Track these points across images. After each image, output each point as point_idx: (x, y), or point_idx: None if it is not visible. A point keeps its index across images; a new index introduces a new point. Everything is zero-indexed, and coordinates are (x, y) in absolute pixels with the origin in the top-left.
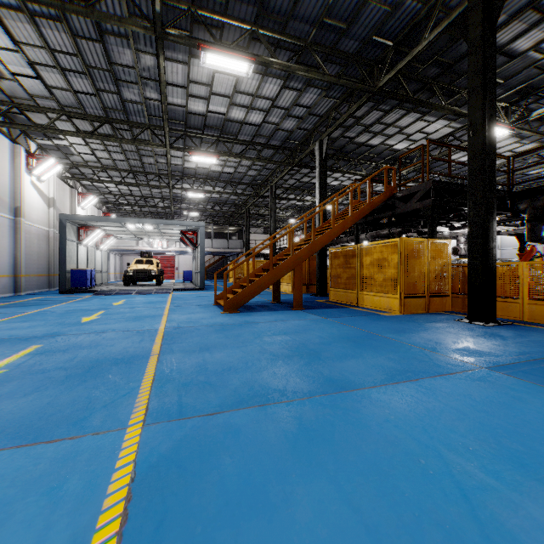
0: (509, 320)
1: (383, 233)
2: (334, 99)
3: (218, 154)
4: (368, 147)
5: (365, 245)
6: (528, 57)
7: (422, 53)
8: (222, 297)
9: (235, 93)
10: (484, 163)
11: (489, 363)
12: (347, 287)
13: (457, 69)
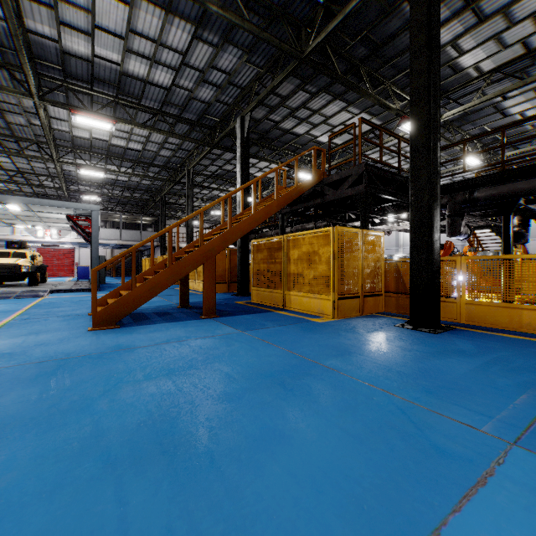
0: (448, 322)
1: (309, 227)
2: (257, 67)
3: (115, 119)
4: (293, 136)
5: (293, 236)
6: (446, 53)
7: (355, 12)
8: (103, 304)
9: (131, 34)
10: (430, 138)
11: (505, 425)
12: (271, 286)
13: (384, 53)
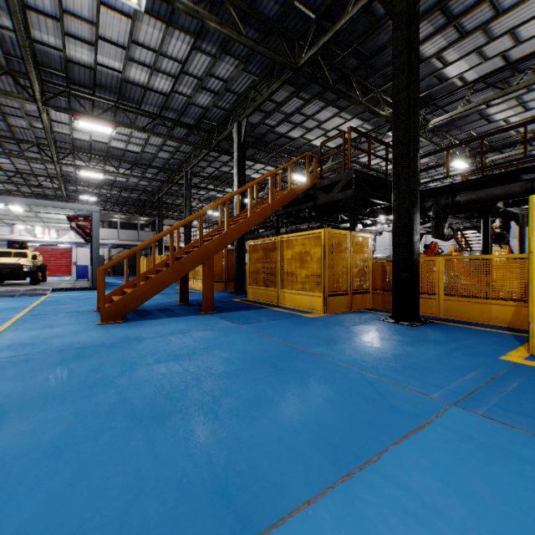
0: (428, 316)
1: (303, 227)
2: (253, 75)
3: (116, 123)
4: (288, 139)
5: (286, 237)
6: (431, 64)
7: (344, 29)
8: (108, 301)
9: (133, 45)
10: (410, 149)
11: (452, 392)
12: (266, 284)
13: (373, 64)
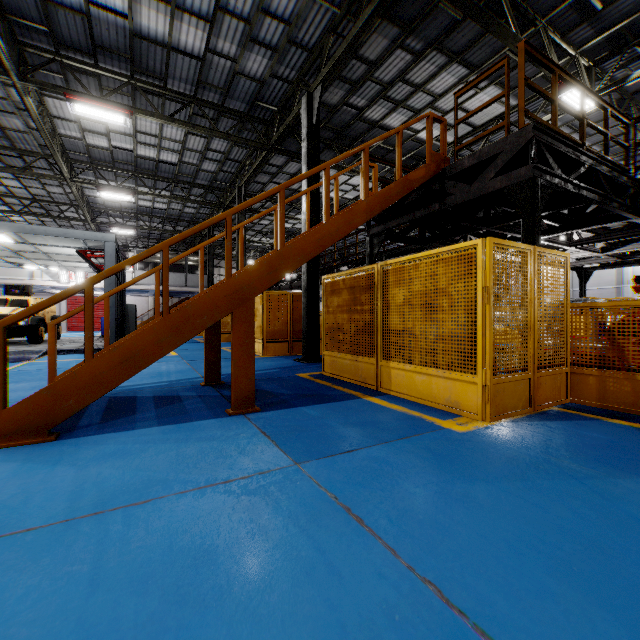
0: None
1: None
2: (332, 6)
3: (130, 108)
4: (383, 131)
5: (394, 264)
6: None
7: None
8: None
9: None
10: None
11: None
12: (355, 351)
13: None
